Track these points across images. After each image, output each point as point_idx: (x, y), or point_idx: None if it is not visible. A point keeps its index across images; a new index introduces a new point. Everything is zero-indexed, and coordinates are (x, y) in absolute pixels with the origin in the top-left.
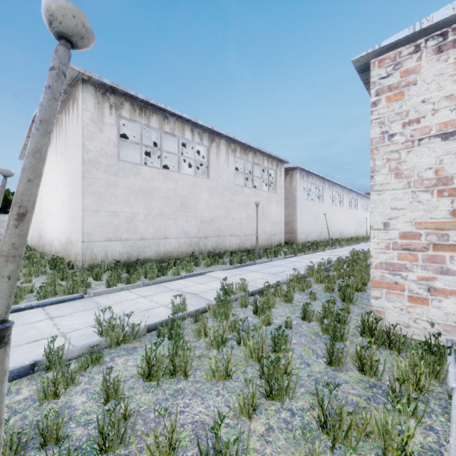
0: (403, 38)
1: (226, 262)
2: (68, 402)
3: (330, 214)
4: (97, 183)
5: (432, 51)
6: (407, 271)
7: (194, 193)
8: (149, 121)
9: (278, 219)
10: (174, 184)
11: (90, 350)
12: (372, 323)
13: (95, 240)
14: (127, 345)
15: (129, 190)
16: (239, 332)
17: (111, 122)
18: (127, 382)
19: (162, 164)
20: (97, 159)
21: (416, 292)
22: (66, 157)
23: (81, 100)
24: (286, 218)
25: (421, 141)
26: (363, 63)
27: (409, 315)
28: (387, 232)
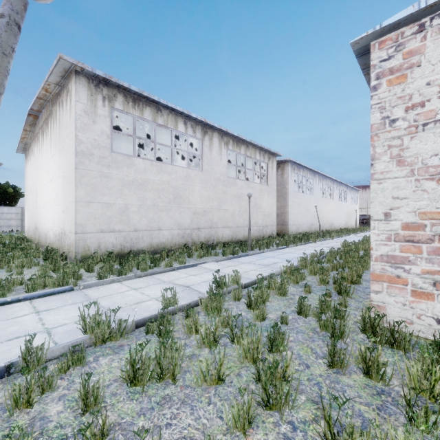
0: (407, 17)
1: (219, 253)
2: (42, 412)
3: (320, 206)
4: (90, 174)
5: (438, 30)
6: (410, 264)
7: (187, 185)
8: (142, 113)
9: (270, 211)
10: (168, 176)
11: (71, 350)
12: (374, 319)
13: (88, 231)
14: (114, 342)
15: (122, 182)
16: (233, 329)
17: (104, 114)
18: (109, 386)
19: (156, 158)
20: (90, 150)
21: (420, 286)
22: (60, 149)
23: (74, 91)
24: (278, 210)
25: (426, 126)
26: (362, 46)
27: (412, 310)
28: (389, 223)
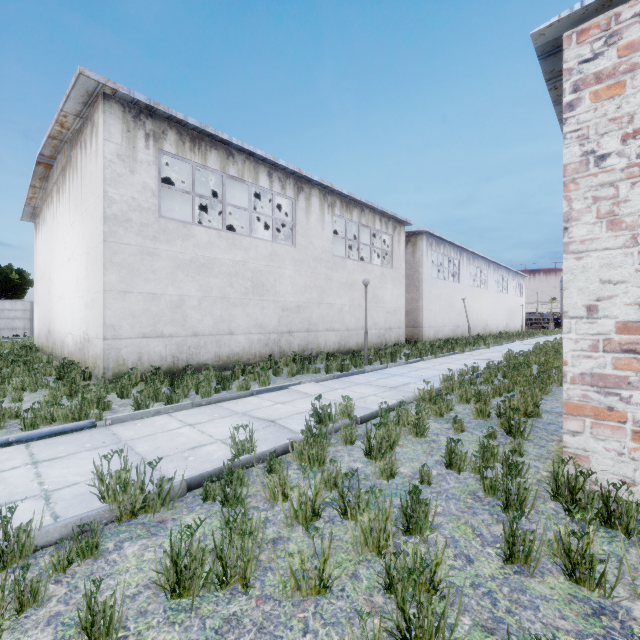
0: None
1: (321, 369)
2: None
3: (469, 299)
4: (126, 251)
5: None
6: (630, 388)
7: (272, 267)
8: (205, 159)
9: (396, 307)
10: (244, 254)
11: (76, 532)
12: (575, 479)
13: (124, 336)
14: (150, 515)
15: (175, 262)
16: (344, 495)
17: (148, 160)
18: (136, 598)
19: (228, 228)
20: (126, 214)
21: None
22: (82, 212)
23: (102, 125)
24: (407, 305)
25: None
26: (549, 40)
27: (634, 464)
28: (594, 322)
